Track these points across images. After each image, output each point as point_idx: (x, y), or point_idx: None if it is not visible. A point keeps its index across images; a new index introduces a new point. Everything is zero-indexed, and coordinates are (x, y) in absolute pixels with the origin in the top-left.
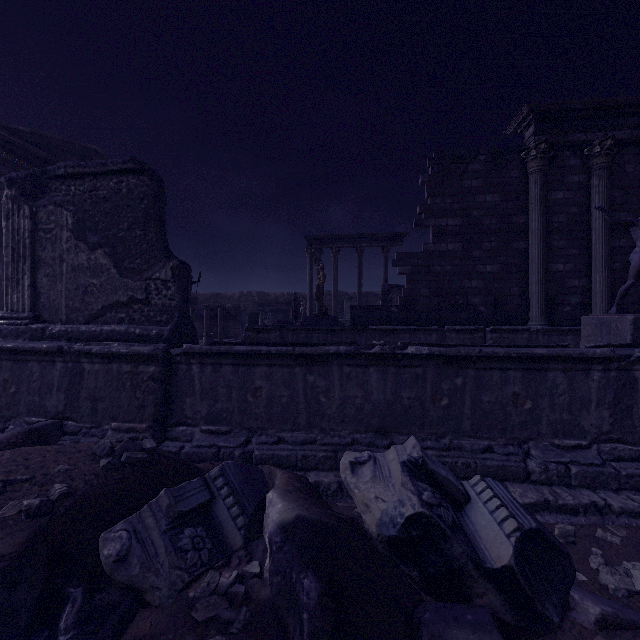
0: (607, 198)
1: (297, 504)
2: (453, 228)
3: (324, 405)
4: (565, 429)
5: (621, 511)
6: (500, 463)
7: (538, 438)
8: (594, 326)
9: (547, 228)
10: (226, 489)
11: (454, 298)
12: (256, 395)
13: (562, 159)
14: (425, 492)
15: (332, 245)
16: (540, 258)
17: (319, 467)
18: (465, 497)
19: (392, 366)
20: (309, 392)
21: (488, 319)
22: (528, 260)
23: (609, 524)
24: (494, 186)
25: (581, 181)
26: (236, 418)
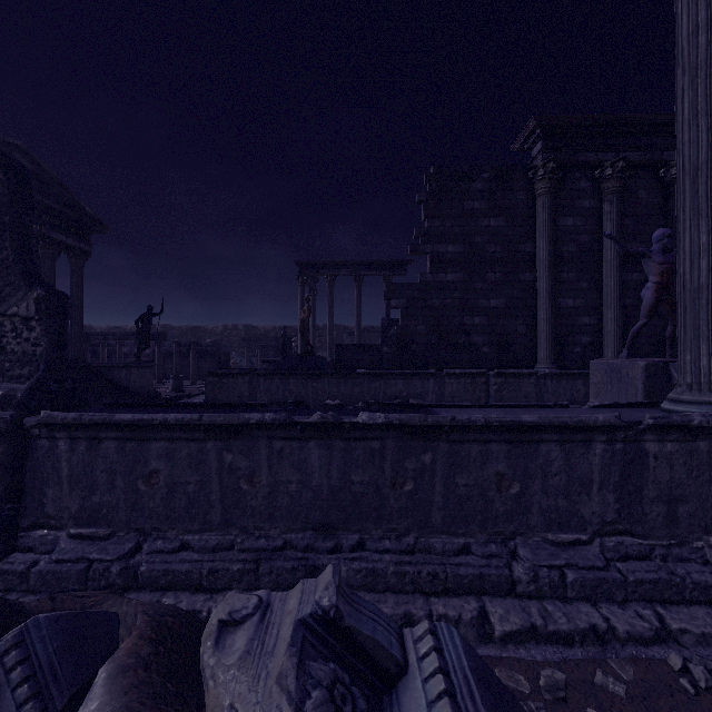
0: (619, 226)
1: (124, 701)
2: (453, 256)
3: (247, 494)
4: (561, 519)
5: (627, 637)
6: (477, 571)
7: (528, 532)
8: (604, 372)
9: (556, 258)
10: (19, 672)
11: (455, 337)
12: (151, 482)
13: (572, 181)
14: (315, 691)
15: (327, 272)
16: (548, 292)
17: (233, 586)
18: (400, 667)
19: (339, 439)
20: (226, 476)
21: (492, 361)
22: (536, 294)
23: (612, 658)
24: (499, 209)
25: (592, 207)
26: (121, 515)
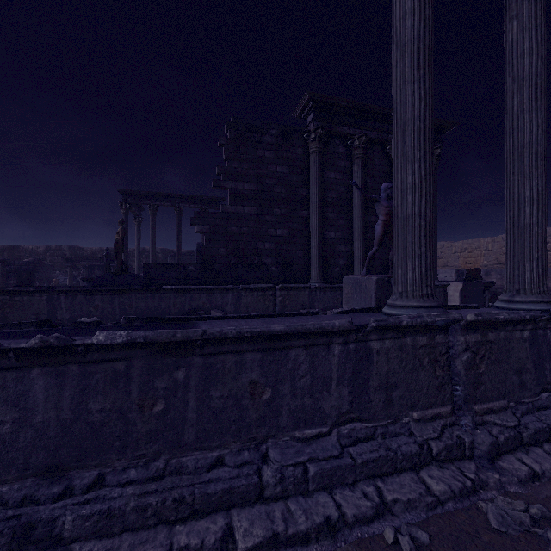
0: (363, 182)
1: None
2: (249, 192)
3: None
4: (307, 416)
5: (354, 521)
6: (227, 485)
7: (278, 433)
8: (351, 285)
9: (323, 201)
10: None
11: (250, 258)
12: None
13: (334, 146)
14: None
15: (150, 202)
16: (318, 226)
17: None
18: None
19: (74, 363)
20: None
21: (279, 278)
22: (310, 227)
23: (342, 545)
24: (283, 159)
25: (347, 166)
26: None
